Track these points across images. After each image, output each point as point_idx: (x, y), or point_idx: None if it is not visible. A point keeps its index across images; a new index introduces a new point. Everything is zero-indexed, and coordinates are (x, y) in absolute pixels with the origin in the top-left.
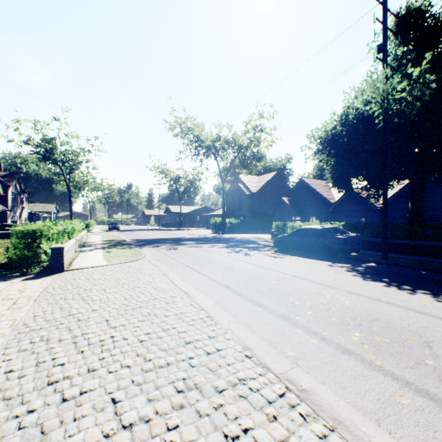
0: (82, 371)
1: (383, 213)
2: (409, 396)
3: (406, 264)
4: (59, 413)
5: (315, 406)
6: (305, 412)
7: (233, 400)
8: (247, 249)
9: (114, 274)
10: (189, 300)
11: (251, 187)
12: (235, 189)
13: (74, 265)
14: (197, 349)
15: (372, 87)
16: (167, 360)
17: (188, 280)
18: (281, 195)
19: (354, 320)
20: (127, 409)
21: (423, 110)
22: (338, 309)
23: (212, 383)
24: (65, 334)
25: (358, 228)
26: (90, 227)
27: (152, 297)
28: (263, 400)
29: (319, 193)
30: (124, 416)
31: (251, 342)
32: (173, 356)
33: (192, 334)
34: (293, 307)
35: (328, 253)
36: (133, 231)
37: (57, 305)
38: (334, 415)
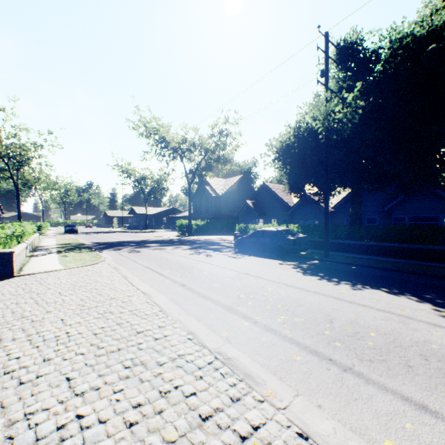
0: (38, 361)
1: (325, 216)
2: (303, 355)
3: (342, 260)
4: (17, 392)
5: (233, 367)
6: (225, 372)
7: (170, 369)
8: (210, 251)
9: (71, 278)
10: (145, 298)
11: (217, 189)
12: (202, 191)
13: (26, 270)
14: (147, 337)
15: (316, 107)
16: (119, 346)
17: (147, 281)
18: (246, 197)
19: (284, 307)
20: (80, 383)
21: (353, 130)
22: (274, 299)
23: (156, 360)
24: (19, 334)
25: (309, 230)
26: (42, 230)
27: (109, 297)
28: (195, 367)
29: (280, 196)
30: (77, 388)
31: (195, 329)
32: (124, 343)
33: (144, 326)
34: (238, 299)
35: (281, 252)
36: (93, 233)
37: (8, 309)
38: (246, 371)
